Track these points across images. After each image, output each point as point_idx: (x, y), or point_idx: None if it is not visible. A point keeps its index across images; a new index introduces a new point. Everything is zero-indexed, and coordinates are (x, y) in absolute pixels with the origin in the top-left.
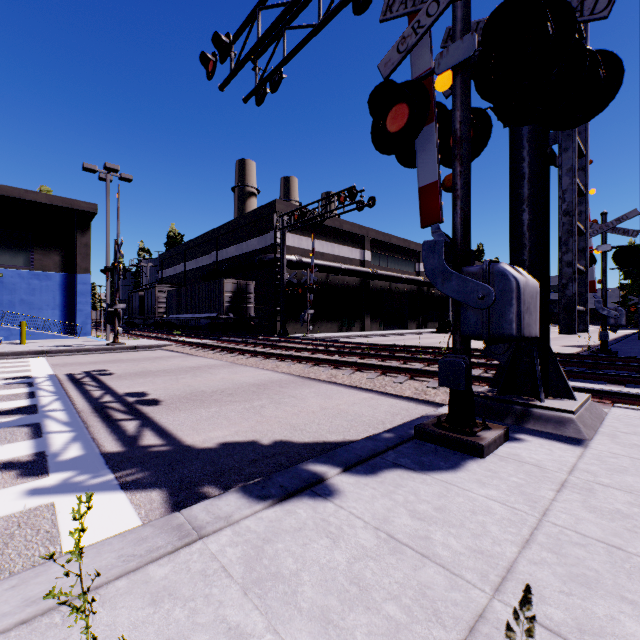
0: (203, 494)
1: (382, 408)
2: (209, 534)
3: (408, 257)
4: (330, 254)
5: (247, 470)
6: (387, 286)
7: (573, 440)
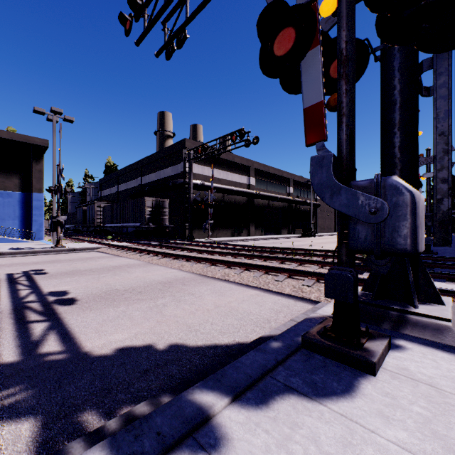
0: (80, 425)
1: (267, 305)
2: None
3: (281, 182)
4: (225, 179)
5: (136, 385)
6: (266, 203)
7: (450, 347)
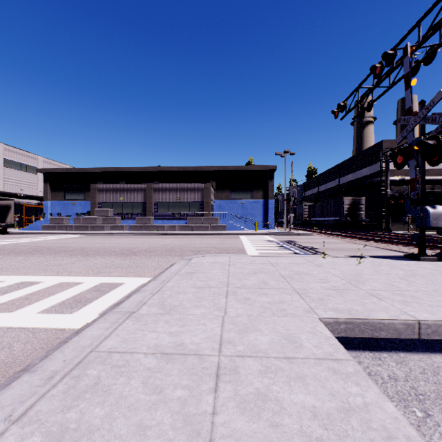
0: None
1: None
2: (337, 257)
3: None
4: (435, 169)
5: None
6: None
7: None
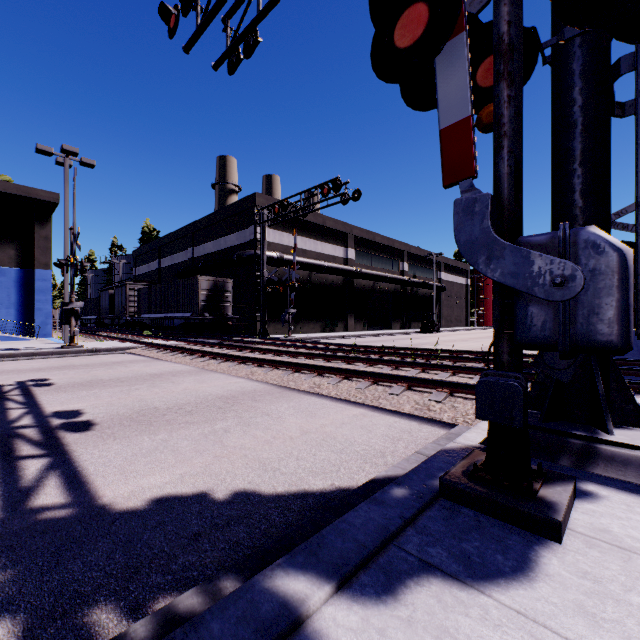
0: (86, 630)
1: (378, 430)
2: None
3: (392, 256)
4: (313, 251)
5: (180, 559)
6: (371, 285)
7: None
